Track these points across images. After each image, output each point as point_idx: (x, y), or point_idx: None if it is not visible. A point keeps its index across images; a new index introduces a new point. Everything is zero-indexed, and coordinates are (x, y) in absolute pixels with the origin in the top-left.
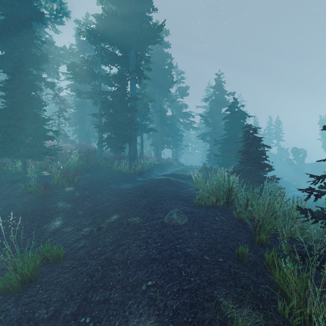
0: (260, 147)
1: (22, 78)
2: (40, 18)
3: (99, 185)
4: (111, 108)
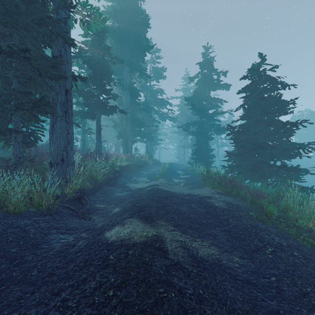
0: None
1: None
2: None
3: None
4: None
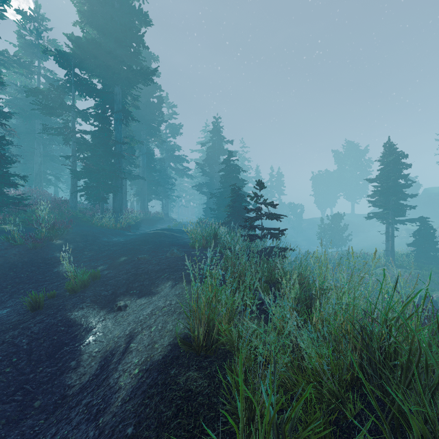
0: (243, 202)
1: None
2: None
3: (90, 238)
4: (90, 151)
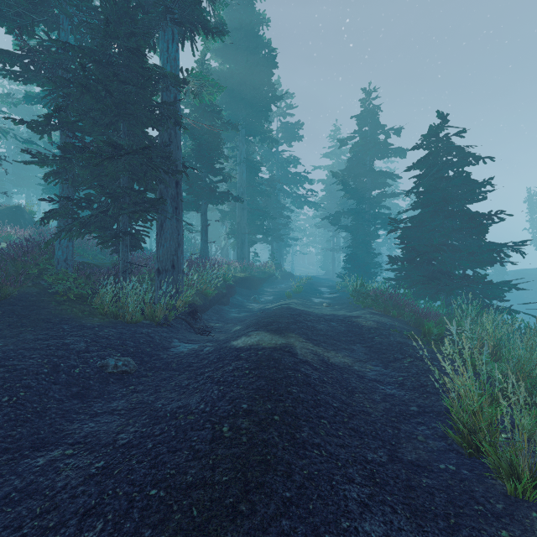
0: None
1: None
2: None
3: None
4: (97, 111)
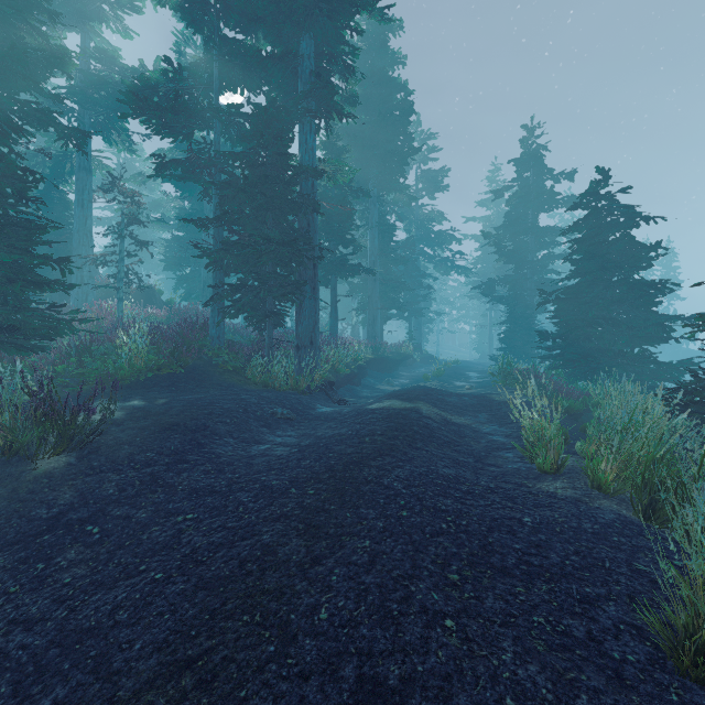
0: None
1: None
2: None
3: (175, 443)
4: (246, 204)
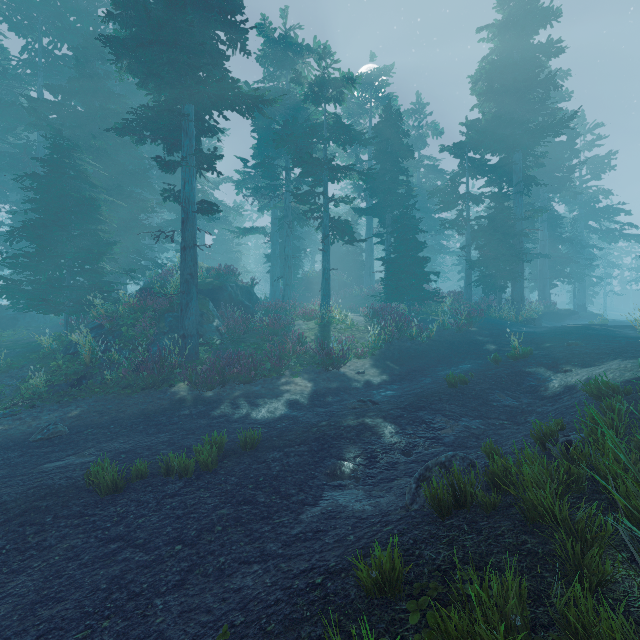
0: None
1: (407, 224)
2: (411, 154)
3: (499, 327)
4: (485, 236)
